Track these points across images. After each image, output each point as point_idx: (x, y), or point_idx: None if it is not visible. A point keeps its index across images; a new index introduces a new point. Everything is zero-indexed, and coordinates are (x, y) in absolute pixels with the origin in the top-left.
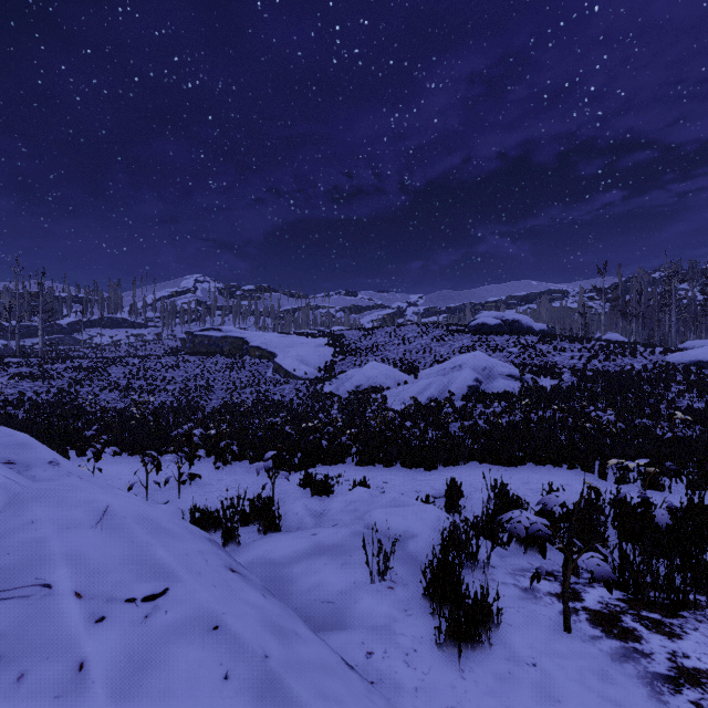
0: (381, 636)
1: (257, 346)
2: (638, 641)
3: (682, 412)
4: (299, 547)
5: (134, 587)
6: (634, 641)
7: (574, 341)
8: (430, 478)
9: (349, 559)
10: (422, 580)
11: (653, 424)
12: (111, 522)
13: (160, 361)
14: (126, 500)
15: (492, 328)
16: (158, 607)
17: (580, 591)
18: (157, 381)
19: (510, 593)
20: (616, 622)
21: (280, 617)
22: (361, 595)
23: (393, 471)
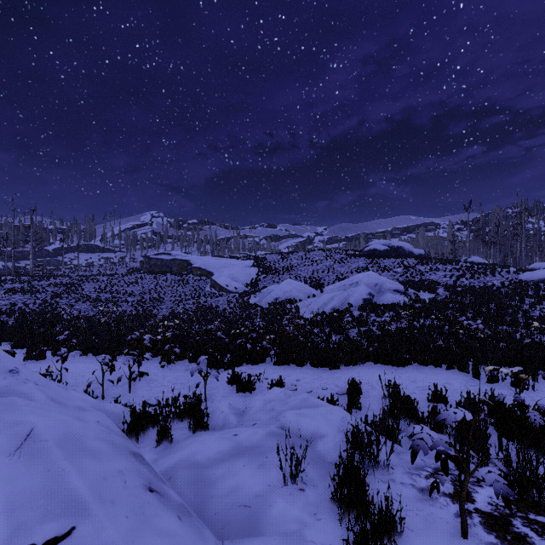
0: (292, 544)
1: (198, 267)
2: None
3: (535, 320)
4: (221, 448)
5: (37, 529)
6: None
7: (446, 263)
8: (334, 376)
9: (265, 460)
10: (329, 480)
11: (512, 330)
12: (31, 448)
13: (123, 278)
14: (56, 418)
15: (381, 252)
16: None
17: (470, 490)
18: (120, 294)
19: (409, 494)
20: (508, 526)
21: None
22: (275, 499)
23: (304, 370)
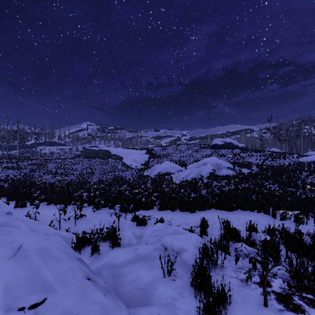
0: (168, 310)
1: (114, 154)
2: (304, 312)
3: (308, 185)
4: (128, 256)
5: (25, 299)
6: (301, 312)
7: (257, 152)
8: (193, 217)
9: (152, 263)
10: (189, 275)
11: (295, 190)
12: (21, 255)
13: (71, 160)
14: (34, 239)
15: (220, 146)
16: (38, 313)
17: (269, 280)
18: (69, 170)
19: (234, 282)
20: (290, 300)
21: (112, 309)
22: (158, 285)
23: (175, 213)
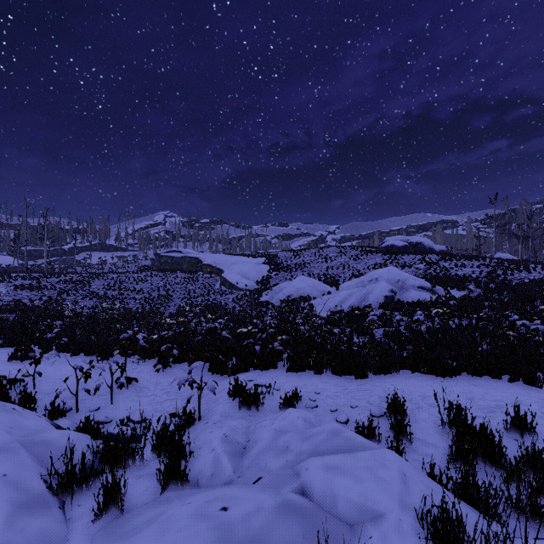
0: None
1: (208, 264)
2: None
3: None
4: None
5: None
6: None
7: (472, 259)
8: (364, 389)
9: None
10: None
11: None
12: None
13: (134, 276)
14: None
15: (400, 248)
16: None
17: None
18: (129, 291)
19: None
20: None
21: None
22: None
23: (324, 379)
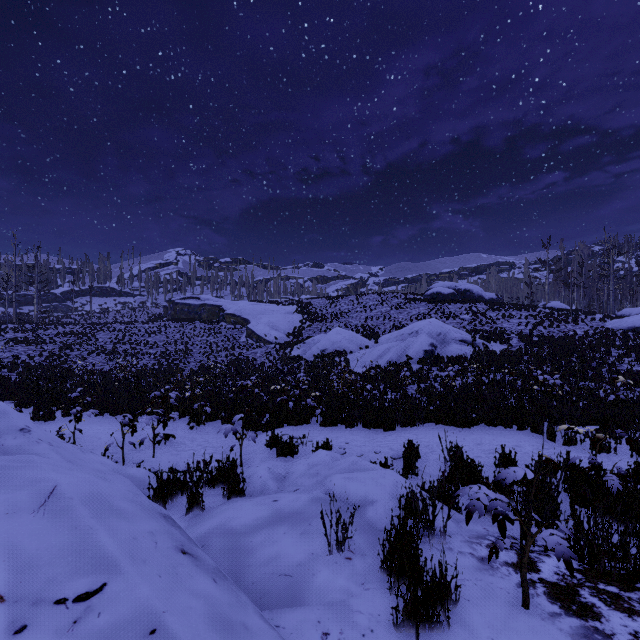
0: (337, 614)
1: (232, 313)
2: (598, 619)
3: (622, 375)
4: (259, 514)
5: (67, 584)
6: (594, 619)
7: (521, 308)
8: (389, 439)
9: (308, 527)
10: (379, 549)
11: (596, 386)
12: (55, 505)
13: (144, 327)
14: (79, 477)
15: (446, 296)
16: (91, 609)
17: (536, 560)
18: (141, 345)
19: (467, 563)
20: (574, 596)
21: (229, 607)
22: (318, 568)
23: (354, 432)
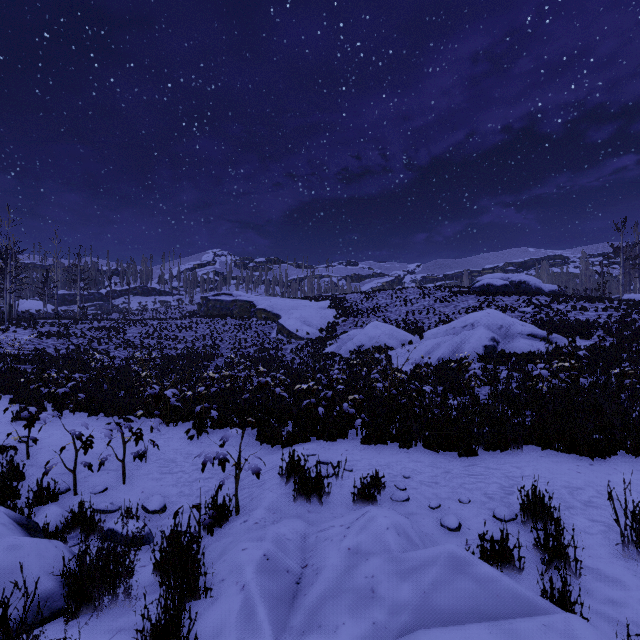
0: None
1: (263, 309)
2: None
3: None
4: None
5: None
6: None
7: (594, 300)
8: (475, 473)
9: None
10: None
11: None
12: None
13: (177, 322)
14: None
15: (499, 288)
16: None
17: None
18: (169, 340)
19: None
20: None
21: None
22: None
23: (413, 455)
